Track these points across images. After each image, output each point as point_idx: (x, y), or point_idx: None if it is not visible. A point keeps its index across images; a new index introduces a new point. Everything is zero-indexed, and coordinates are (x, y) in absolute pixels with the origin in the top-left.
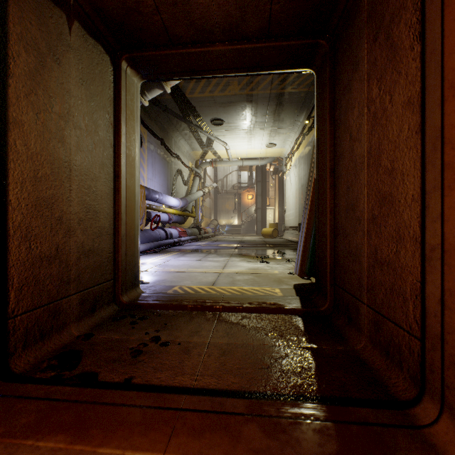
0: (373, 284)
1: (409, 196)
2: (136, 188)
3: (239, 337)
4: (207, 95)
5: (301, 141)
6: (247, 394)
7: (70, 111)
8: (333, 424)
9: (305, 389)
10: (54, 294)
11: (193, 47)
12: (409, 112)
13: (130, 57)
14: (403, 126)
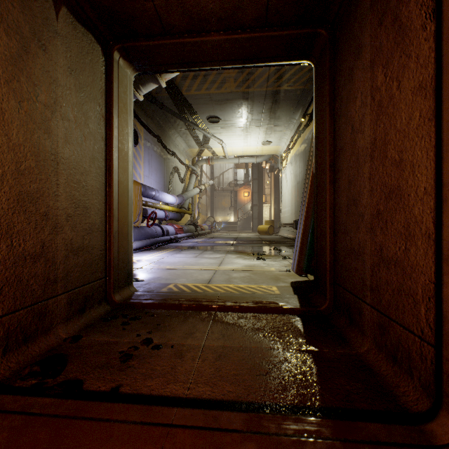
0: (378, 283)
1: (421, 189)
2: (130, 183)
3: (235, 339)
4: (203, 93)
5: (296, 139)
6: (244, 406)
7: (57, 101)
8: (341, 444)
9: (307, 399)
10: (39, 294)
11: (187, 37)
12: (420, 98)
13: (122, 48)
14: (413, 113)
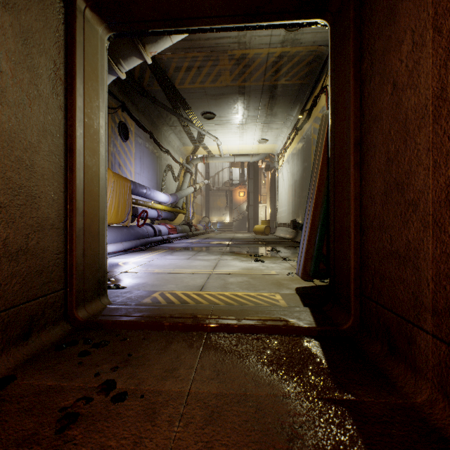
0: None
1: None
2: (101, 169)
3: (234, 379)
4: (197, 86)
5: (294, 136)
6: None
7: None
8: None
9: None
10: None
11: None
12: None
13: None
14: None
